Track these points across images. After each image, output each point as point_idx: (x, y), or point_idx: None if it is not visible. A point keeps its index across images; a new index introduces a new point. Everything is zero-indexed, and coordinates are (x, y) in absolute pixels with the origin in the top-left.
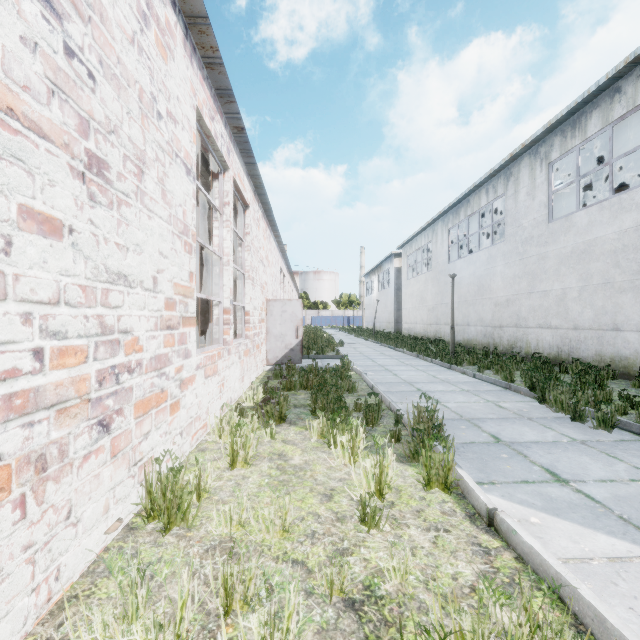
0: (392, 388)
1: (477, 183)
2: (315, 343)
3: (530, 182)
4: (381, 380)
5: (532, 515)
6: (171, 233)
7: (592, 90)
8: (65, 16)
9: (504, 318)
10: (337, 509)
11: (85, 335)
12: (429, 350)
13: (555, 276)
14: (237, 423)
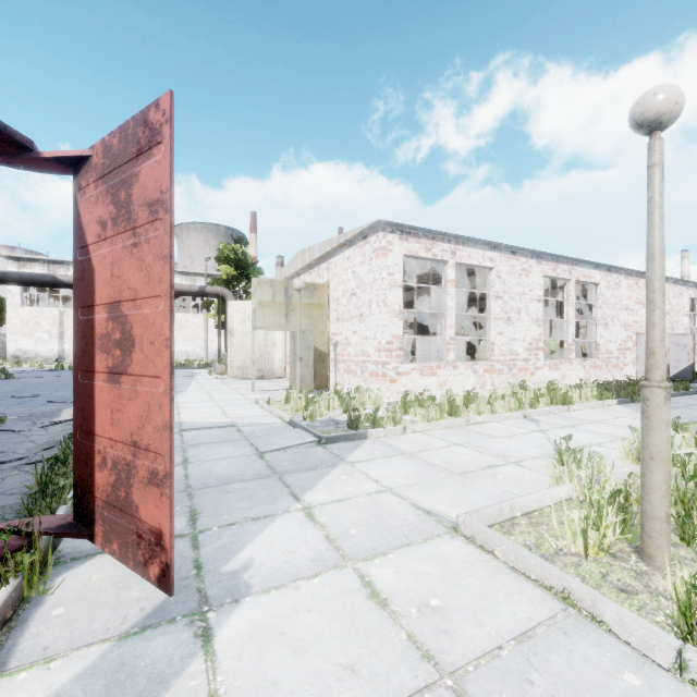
0: None
1: None
2: None
3: None
4: None
5: (621, 408)
6: (530, 324)
7: None
8: (503, 297)
9: None
10: None
11: (506, 351)
12: None
13: None
14: (550, 381)
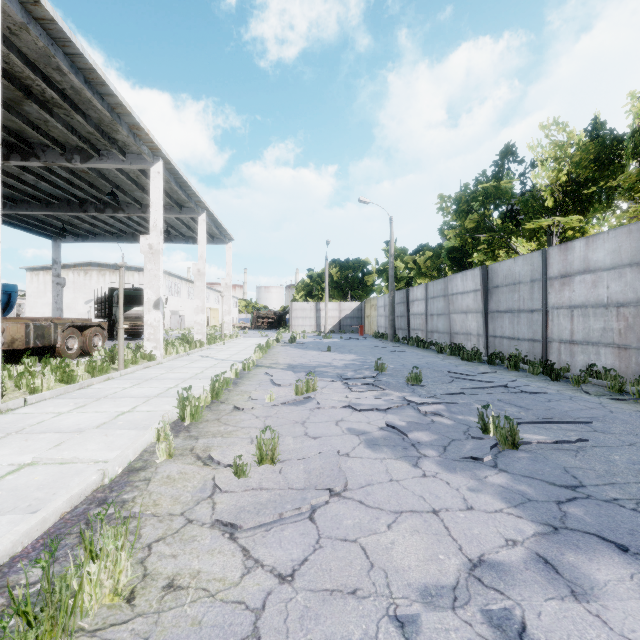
0: None
1: None
2: None
3: None
4: None
5: None
6: None
7: None
8: None
9: None
10: None
11: None
12: None
13: None
14: None
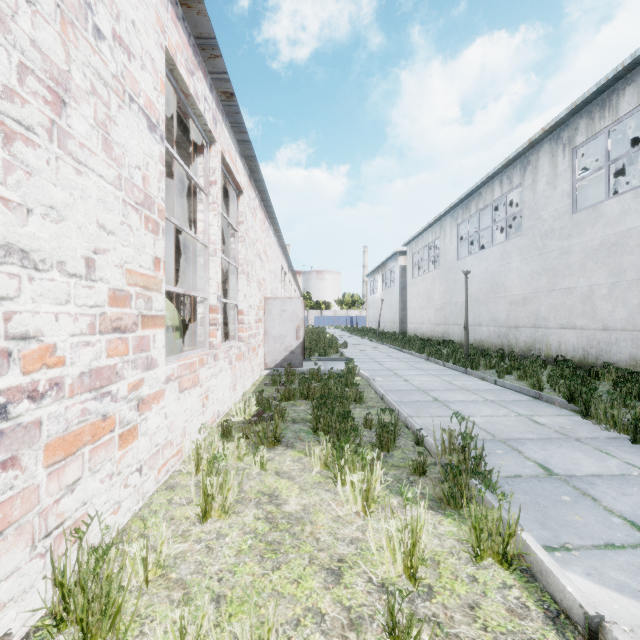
0: (405, 397)
1: (490, 174)
2: (317, 344)
3: (551, 170)
4: (391, 387)
5: None
6: (121, 201)
7: (627, 63)
8: None
9: (520, 318)
10: (349, 601)
11: None
12: (439, 352)
13: (580, 272)
14: (212, 457)
